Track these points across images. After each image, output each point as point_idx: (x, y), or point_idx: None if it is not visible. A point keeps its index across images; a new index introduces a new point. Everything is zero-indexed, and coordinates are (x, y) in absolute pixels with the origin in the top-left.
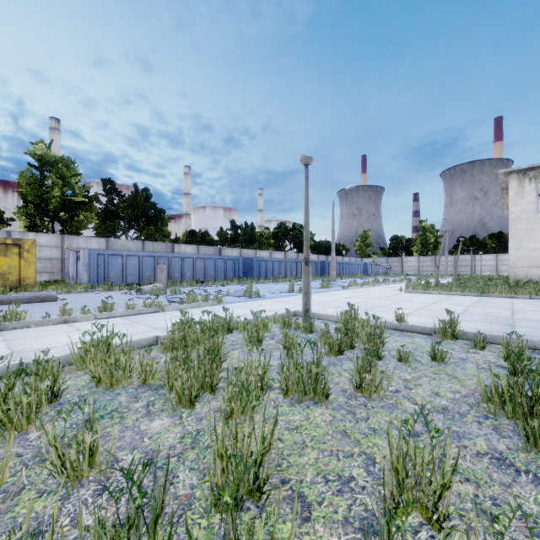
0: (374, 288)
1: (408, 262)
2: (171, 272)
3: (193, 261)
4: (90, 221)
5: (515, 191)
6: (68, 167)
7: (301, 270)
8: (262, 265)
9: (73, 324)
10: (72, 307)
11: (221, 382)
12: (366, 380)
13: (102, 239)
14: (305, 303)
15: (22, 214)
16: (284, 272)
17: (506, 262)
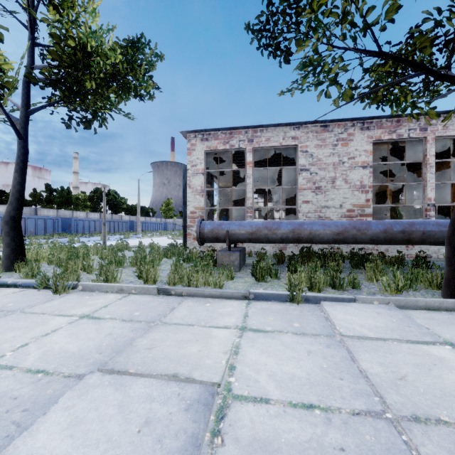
0: (157, 237)
1: None
2: None
3: None
4: None
5: None
6: None
7: (114, 227)
8: (80, 223)
9: None
10: None
11: None
12: None
13: None
14: (104, 240)
15: None
16: (99, 229)
17: None
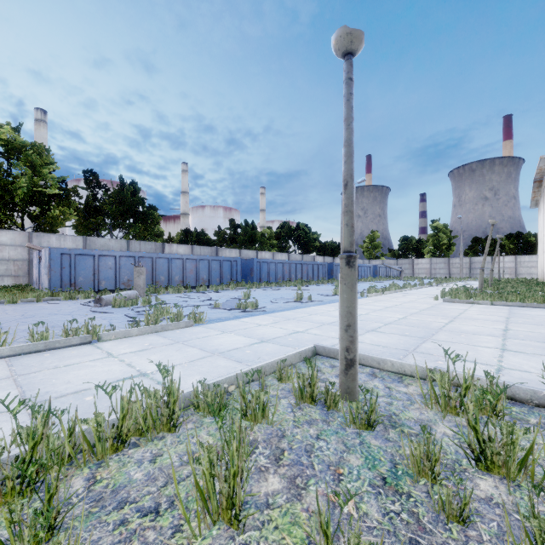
0: (397, 294)
1: (420, 265)
2: (156, 276)
3: (183, 263)
4: (68, 217)
5: None
6: (40, 154)
7: (307, 273)
8: (264, 267)
9: None
10: None
11: None
12: None
13: (79, 237)
14: (347, 346)
15: None
16: (288, 276)
17: (527, 264)
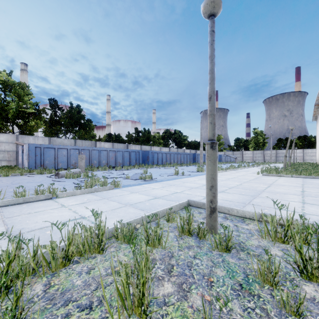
0: (234, 171)
1: (246, 154)
2: (91, 160)
3: (107, 153)
4: (40, 126)
5: None
6: (23, 89)
7: (180, 159)
8: (155, 155)
9: None
10: None
11: None
12: None
13: (46, 138)
14: (211, 199)
15: None
16: (169, 161)
17: (310, 154)
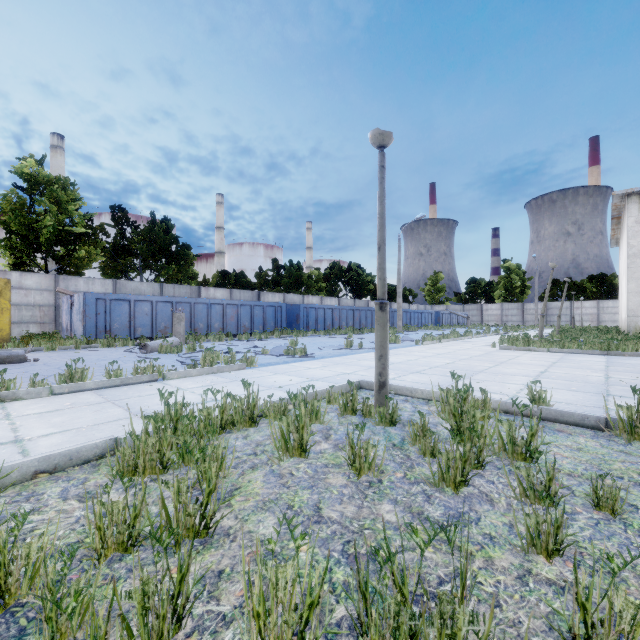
0: (455, 343)
1: (489, 311)
2: (194, 323)
3: (223, 309)
4: (95, 258)
5: (636, 219)
6: (66, 189)
7: (359, 320)
8: (311, 313)
9: (10, 404)
10: (16, 376)
11: (203, 596)
12: (605, 633)
13: (108, 280)
14: (380, 372)
15: (4, 248)
16: (339, 323)
17: (610, 311)
